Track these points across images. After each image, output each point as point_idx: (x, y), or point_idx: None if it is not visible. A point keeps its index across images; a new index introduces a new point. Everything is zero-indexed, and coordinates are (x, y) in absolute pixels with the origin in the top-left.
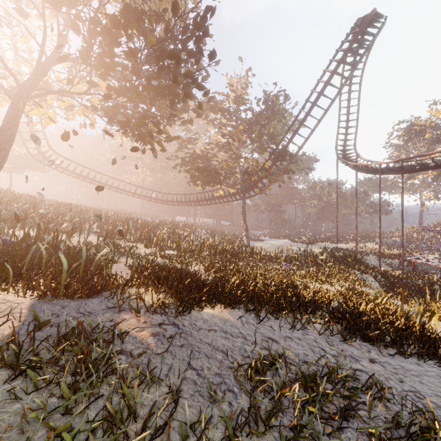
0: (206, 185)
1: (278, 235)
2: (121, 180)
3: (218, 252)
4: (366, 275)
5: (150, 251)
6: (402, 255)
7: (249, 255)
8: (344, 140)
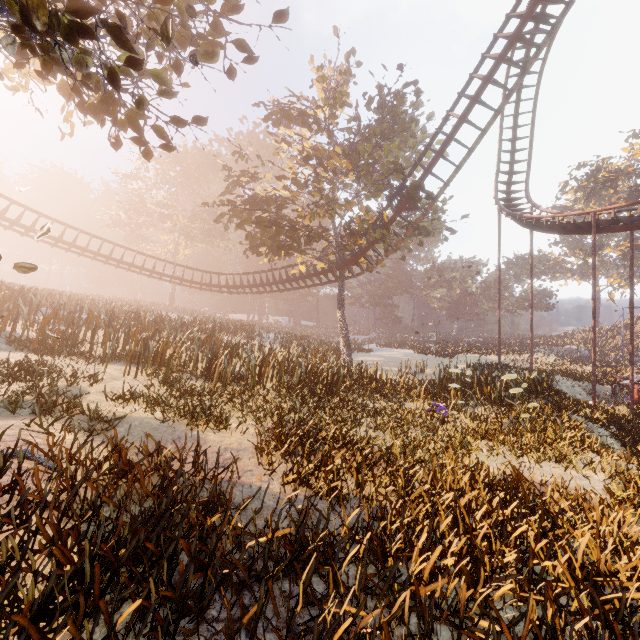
0: (275, 254)
1: (390, 341)
2: (127, 248)
3: (295, 382)
4: (594, 423)
5: (123, 387)
6: (631, 379)
7: (357, 382)
8: (508, 184)
